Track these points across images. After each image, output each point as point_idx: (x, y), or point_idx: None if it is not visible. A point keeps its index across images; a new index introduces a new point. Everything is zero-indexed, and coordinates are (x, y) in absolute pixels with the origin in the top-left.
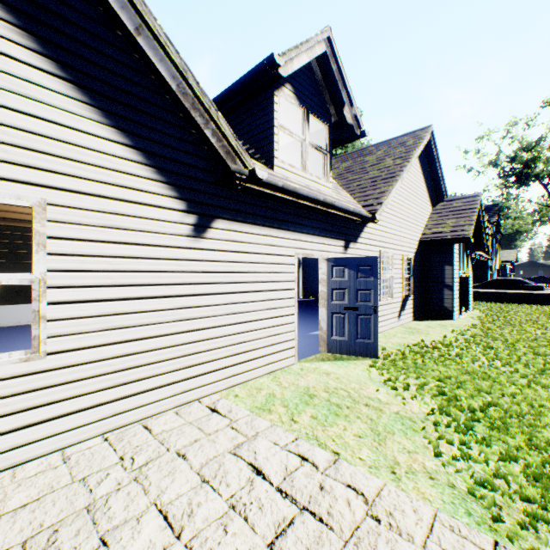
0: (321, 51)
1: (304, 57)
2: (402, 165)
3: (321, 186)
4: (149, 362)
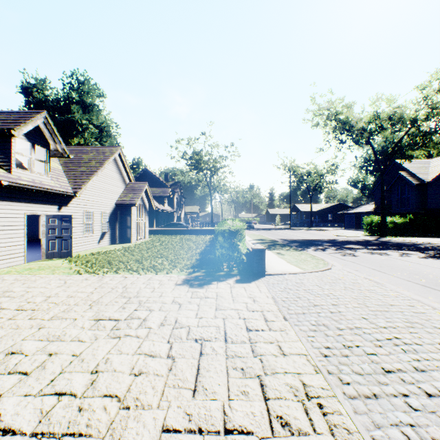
0: (42, 122)
1: (31, 126)
2: (99, 168)
3: (44, 179)
4: None
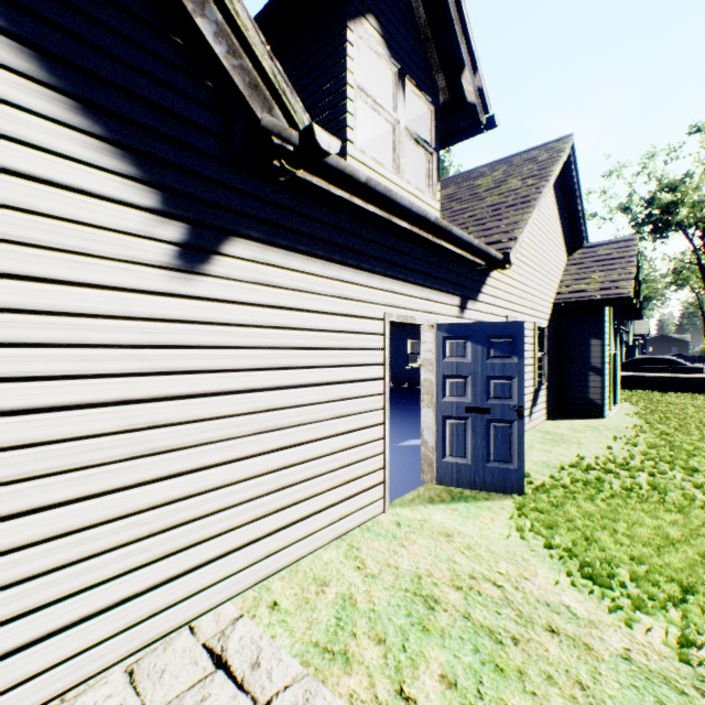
0: None
1: None
2: (538, 185)
3: (424, 205)
4: (55, 564)
